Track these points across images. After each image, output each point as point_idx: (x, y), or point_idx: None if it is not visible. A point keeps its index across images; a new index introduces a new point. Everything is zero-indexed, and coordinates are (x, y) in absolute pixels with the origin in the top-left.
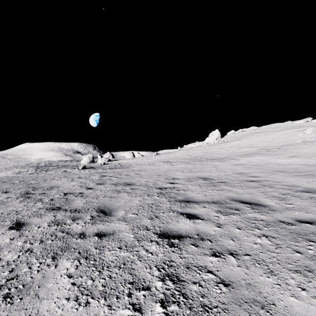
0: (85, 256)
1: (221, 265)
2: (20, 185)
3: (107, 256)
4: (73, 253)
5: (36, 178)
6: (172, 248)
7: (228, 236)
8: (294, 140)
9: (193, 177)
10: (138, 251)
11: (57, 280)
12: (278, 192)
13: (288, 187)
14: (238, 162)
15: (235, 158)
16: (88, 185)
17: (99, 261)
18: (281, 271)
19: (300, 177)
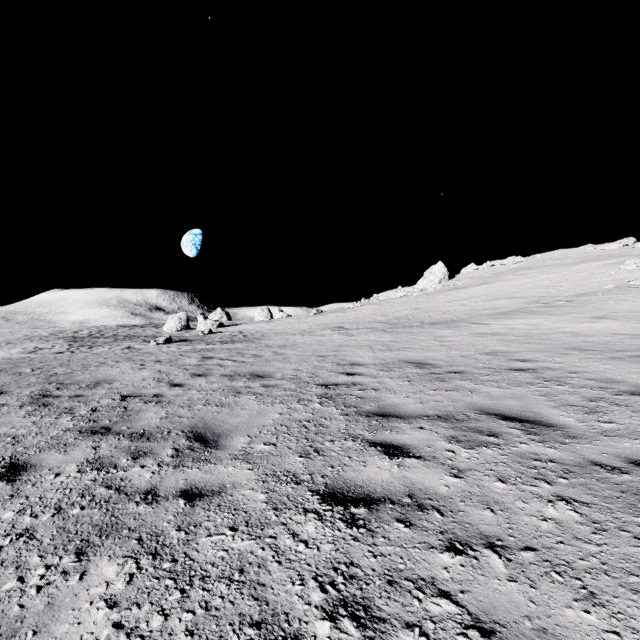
0: (153, 549)
1: (471, 577)
2: (33, 378)
3: (203, 548)
4: (125, 541)
5: (67, 363)
6: (353, 530)
7: (480, 499)
8: (601, 284)
9: (395, 362)
10: (274, 537)
11: (79, 613)
12: (579, 394)
13: (599, 384)
14: (486, 329)
15: (479, 321)
16: (173, 379)
17: (184, 563)
18: (615, 595)
19: (622, 362)
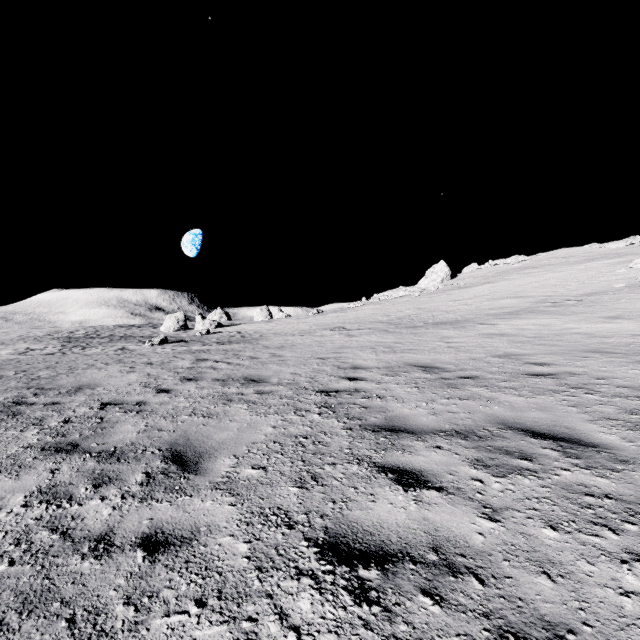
0: (85, 639)
1: None
2: (13, 383)
3: (154, 639)
4: (51, 623)
5: (54, 366)
6: (363, 609)
7: (530, 557)
8: (610, 283)
9: (400, 365)
10: (254, 620)
11: None
12: (615, 405)
13: (634, 393)
14: (493, 329)
15: (486, 321)
16: (161, 383)
17: None
18: None
19: None
